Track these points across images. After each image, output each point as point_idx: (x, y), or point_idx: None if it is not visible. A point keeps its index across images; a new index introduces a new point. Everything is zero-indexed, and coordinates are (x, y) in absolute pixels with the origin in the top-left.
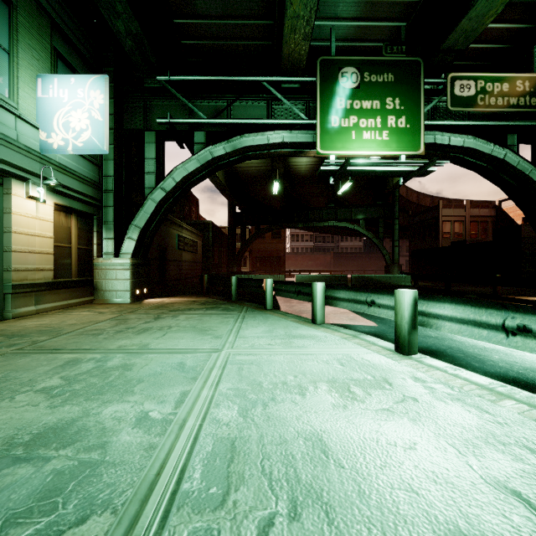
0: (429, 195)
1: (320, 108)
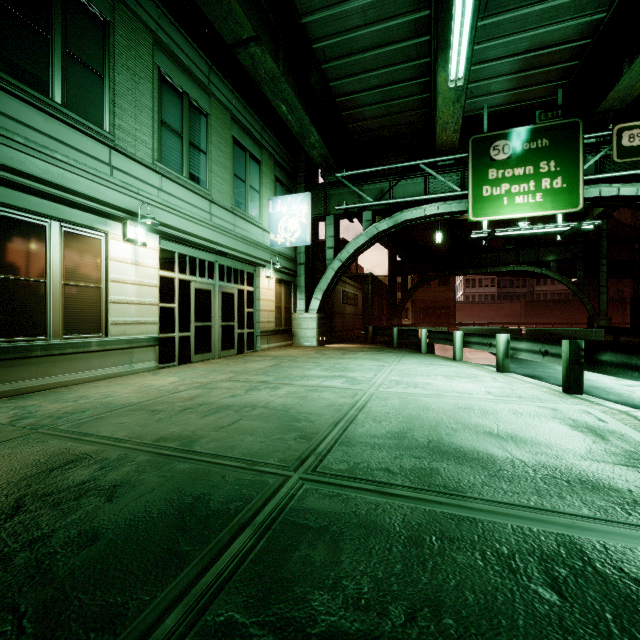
0: None
1: (472, 181)
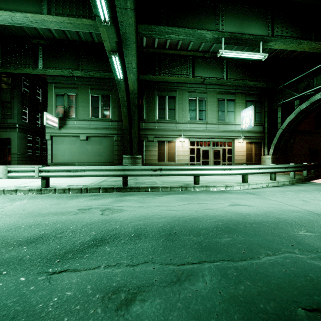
0: None
1: None
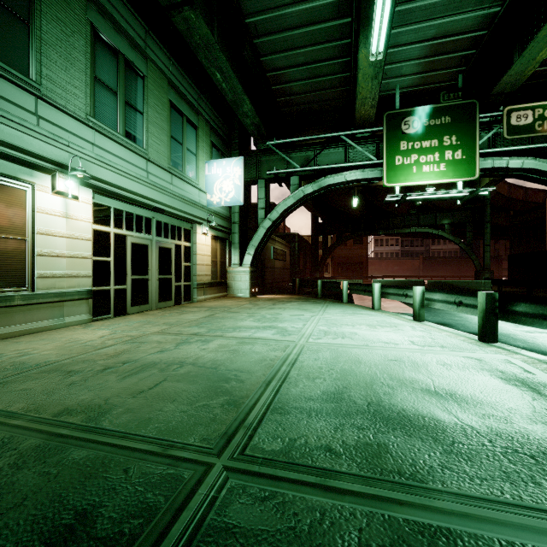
0: (542, 190)
1: (386, 151)
